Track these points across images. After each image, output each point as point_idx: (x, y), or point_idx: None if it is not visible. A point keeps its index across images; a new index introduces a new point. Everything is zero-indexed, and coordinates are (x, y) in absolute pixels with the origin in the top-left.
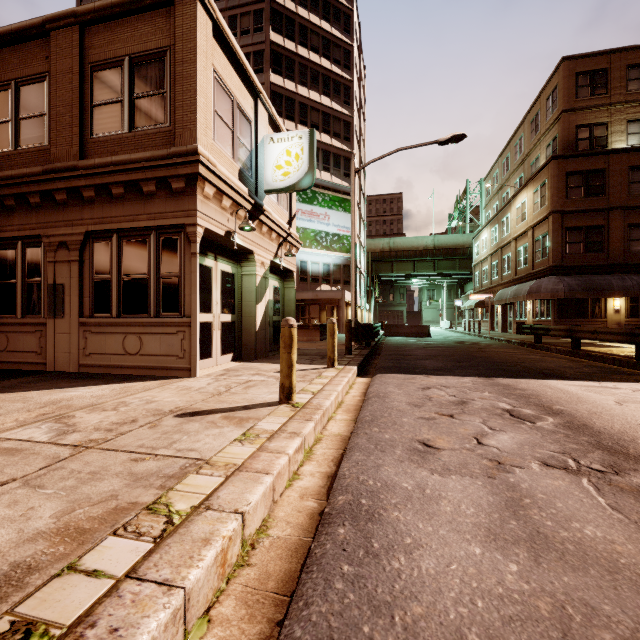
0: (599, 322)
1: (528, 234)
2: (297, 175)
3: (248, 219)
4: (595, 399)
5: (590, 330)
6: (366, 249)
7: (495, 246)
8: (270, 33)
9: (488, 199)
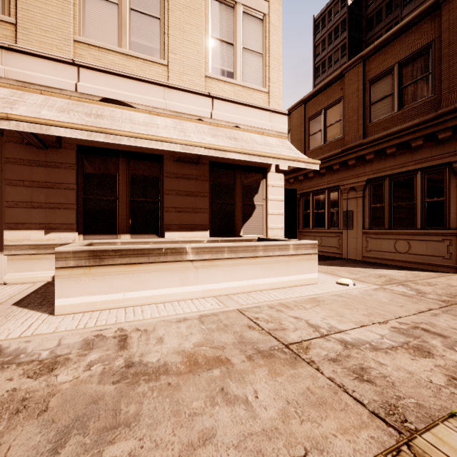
0: None
1: None
2: None
3: None
4: None
5: None
6: None
7: None
8: None
9: None
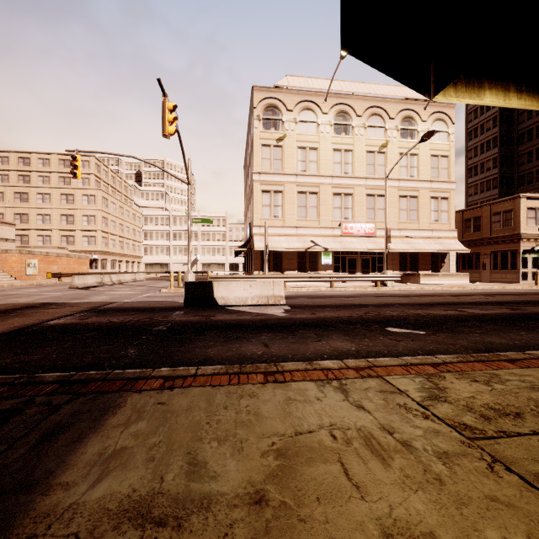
0: None
1: None
2: None
3: None
4: None
5: None
6: None
7: None
8: None
9: None
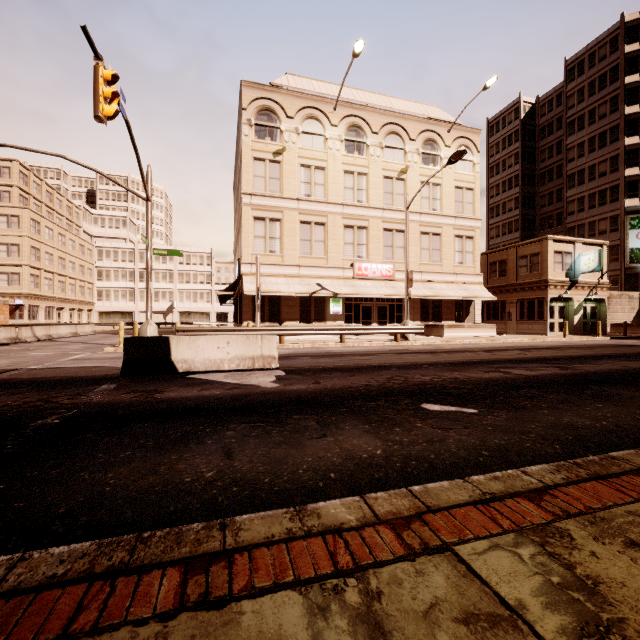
0: None
1: None
2: (593, 267)
3: (569, 288)
4: None
5: None
6: None
7: None
8: (624, 110)
9: None
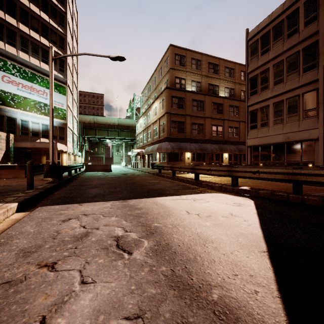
0: (183, 163)
1: (157, 122)
2: None
3: None
4: (177, 211)
5: (179, 167)
6: (79, 120)
7: (145, 126)
8: None
9: (142, 104)
